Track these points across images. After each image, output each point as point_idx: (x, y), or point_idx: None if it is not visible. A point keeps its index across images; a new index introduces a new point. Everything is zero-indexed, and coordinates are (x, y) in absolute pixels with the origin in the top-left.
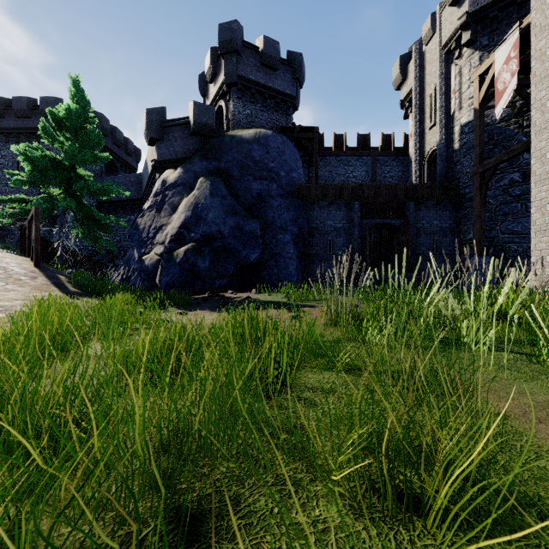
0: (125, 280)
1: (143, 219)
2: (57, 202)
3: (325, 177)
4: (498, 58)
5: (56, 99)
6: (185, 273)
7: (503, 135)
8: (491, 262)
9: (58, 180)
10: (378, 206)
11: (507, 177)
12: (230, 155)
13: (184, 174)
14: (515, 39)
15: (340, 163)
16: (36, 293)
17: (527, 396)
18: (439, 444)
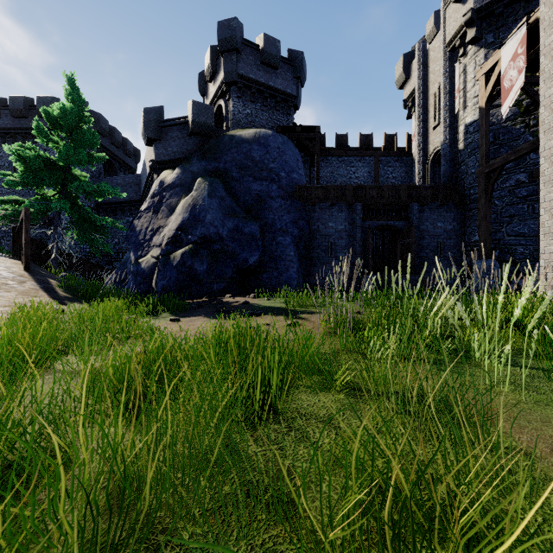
0: (122, 283)
1: (140, 220)
2: (51, 204)
3: (327, 178)
4: (505, 55)
5: (53, 99)
6: (182, 276)
7: (509, 135)
8: (505, 270)
9: (52, 181)
10: (381, 207)
11: (513, 177)
12: (229, 155)
13: (182, 175)
14: (523, 34)
15: (342, 164)
16: (22, 299)
17: (551, 426)
18: (457, 507)
